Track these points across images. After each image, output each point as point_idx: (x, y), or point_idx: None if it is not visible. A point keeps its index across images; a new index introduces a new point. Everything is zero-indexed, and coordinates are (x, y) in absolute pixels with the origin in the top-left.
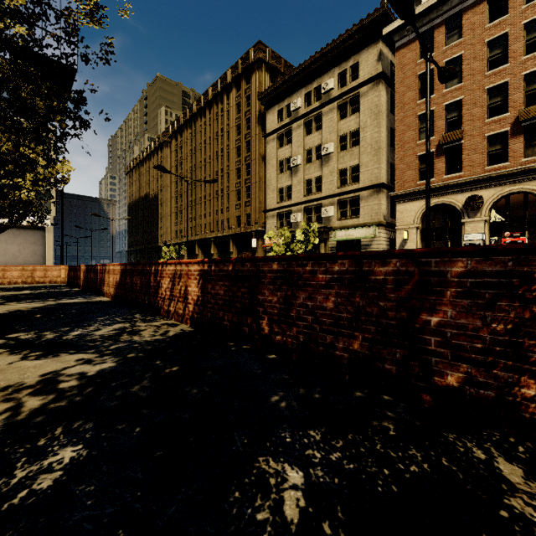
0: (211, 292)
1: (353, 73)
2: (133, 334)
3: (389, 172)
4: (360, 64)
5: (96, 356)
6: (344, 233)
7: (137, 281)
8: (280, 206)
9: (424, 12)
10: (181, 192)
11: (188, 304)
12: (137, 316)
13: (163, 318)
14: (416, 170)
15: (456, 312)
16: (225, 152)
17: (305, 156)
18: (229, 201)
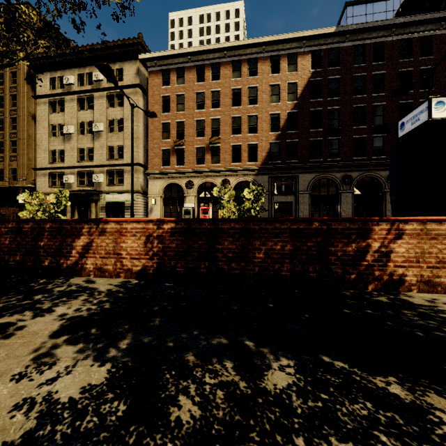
0: None
1: (119, 75)
2: None
3: (146, 156)
4: (124, 70)
5: None
6: (112, 196)
7: None
8: (53, 167)
9: (164, 57)
10: None
11: None
12: None
13: None
14: (160, 158)
15: (48, 240)
16: None
17: (78, 127)
18: None
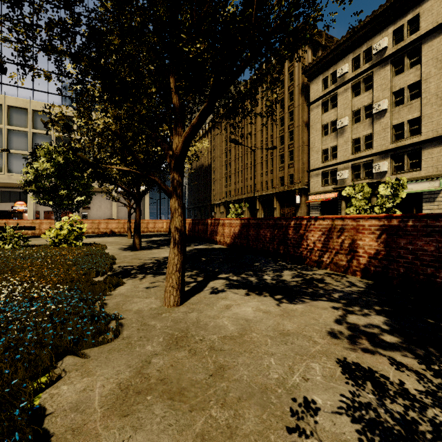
0: (406, 247)
1: (411, 26)
2: (323, 283)
3: None
4: (421, 15)
5: (342, 305)
6: None
7: (266, 233)
8: (325, 165)
9: None
10: (230, 160)
11: (358, 257)
12: (283, 263)
13: (313, 267)
14: None
15: None
16: (269, 123)
17: (352, 116)
18: (272, 165)
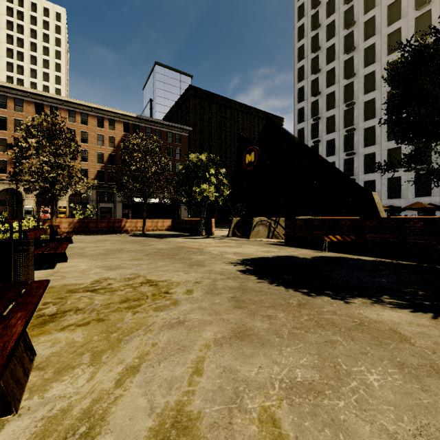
0: None
1: None
2: None
3: None
4: None
5: None
6: None
7: None
8: None
9: (1, 86)
10: None
11: None
12: None
13: None
14: None
15: None
16: None
17: None
18: None
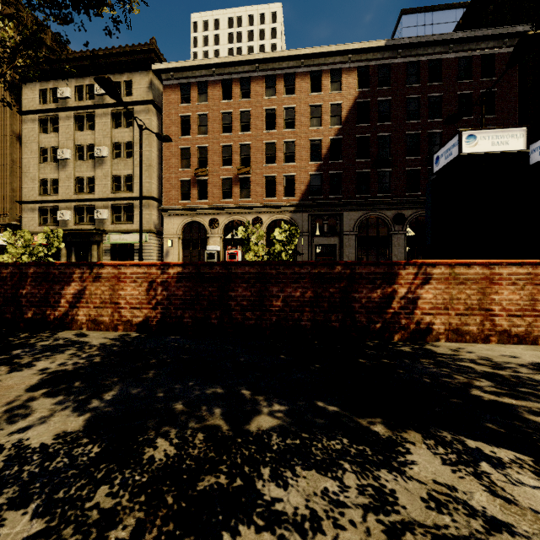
0: None
1: (127, 88)
2: None
3: (161, 188)
4: (134, 83)
5: None
6: (119, 237)
7: None
8: (43, 200)
9: (183, 69)
10: None
11: None
12: None
13: None
14: (178, 191)
15: (31, 288)
16: None
17: (76, 151)
18: None
